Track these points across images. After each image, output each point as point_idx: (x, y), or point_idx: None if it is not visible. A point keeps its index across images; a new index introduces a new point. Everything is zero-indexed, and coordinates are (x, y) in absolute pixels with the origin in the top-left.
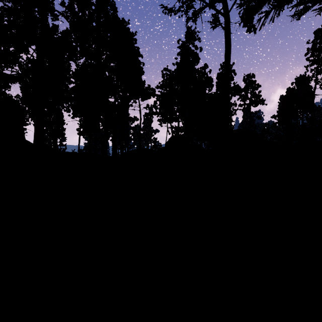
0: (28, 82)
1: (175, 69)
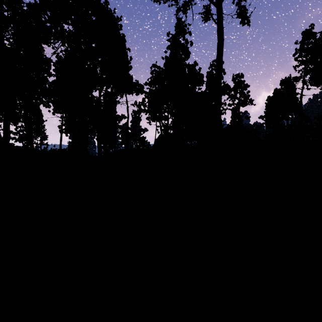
0: None
1: (165, 63)
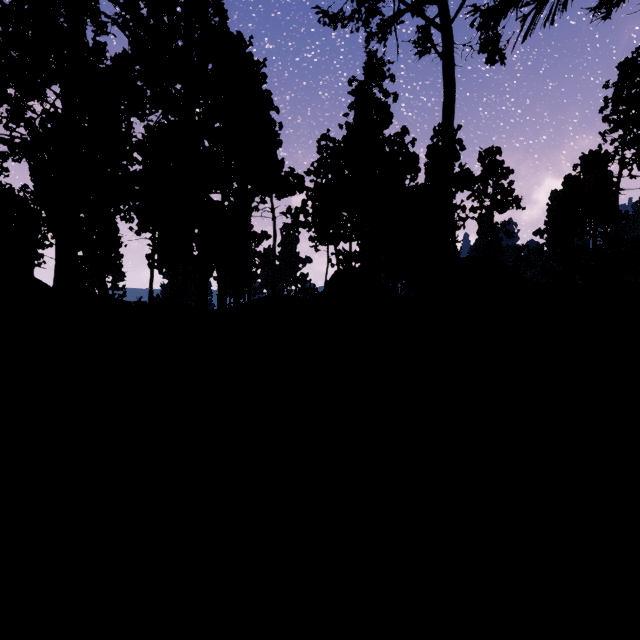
0: (47, 159)
1: (345, 137)
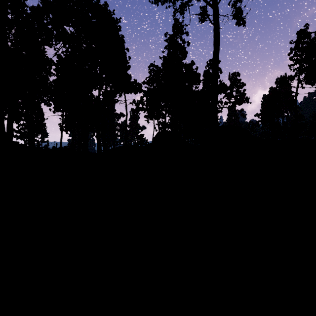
0: None
1: (162, 63)
